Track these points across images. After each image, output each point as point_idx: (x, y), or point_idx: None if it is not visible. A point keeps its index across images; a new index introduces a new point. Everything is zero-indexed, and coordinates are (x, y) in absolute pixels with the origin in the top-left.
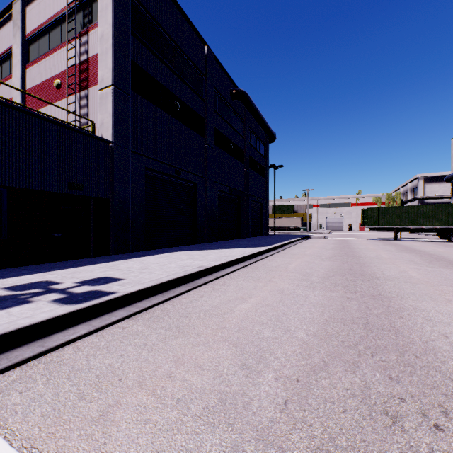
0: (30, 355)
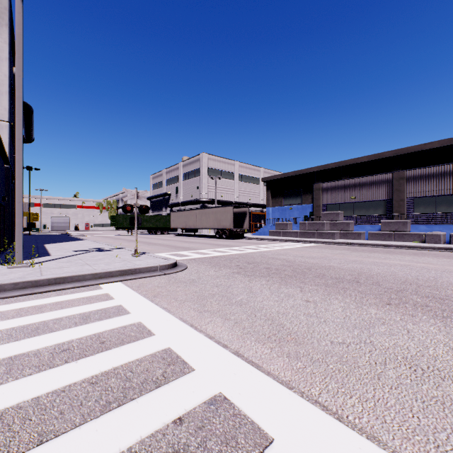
0: None
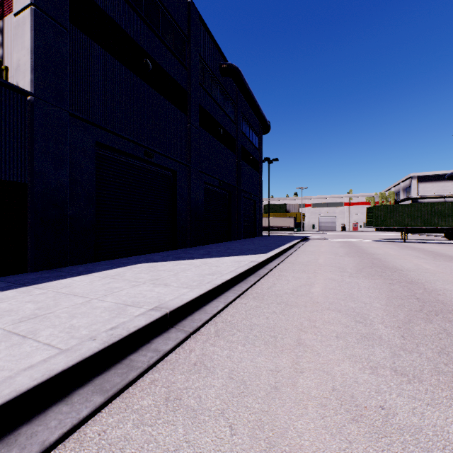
0: None
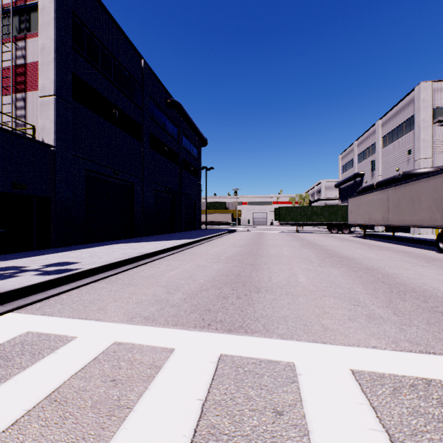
0: (42, 297)
